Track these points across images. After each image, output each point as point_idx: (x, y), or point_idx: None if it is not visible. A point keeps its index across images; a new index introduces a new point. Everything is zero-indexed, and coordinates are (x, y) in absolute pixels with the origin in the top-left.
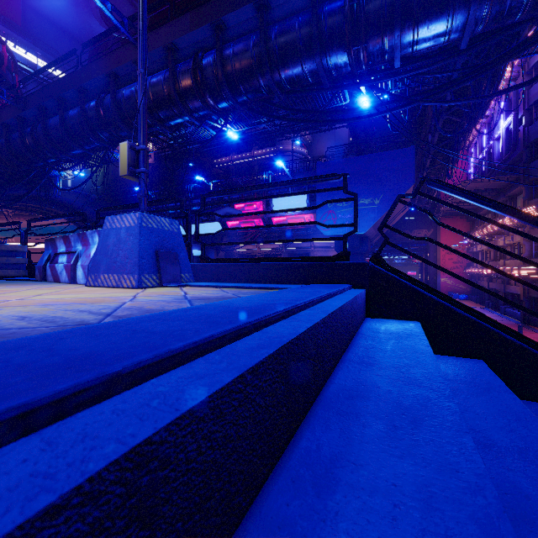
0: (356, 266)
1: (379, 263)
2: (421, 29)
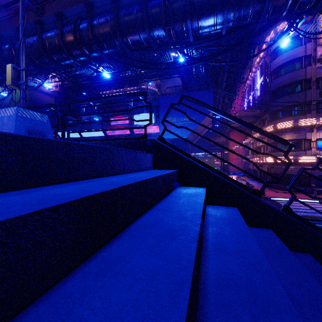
0: (148, 141)
1: (162, 141)
2: (201, 21)
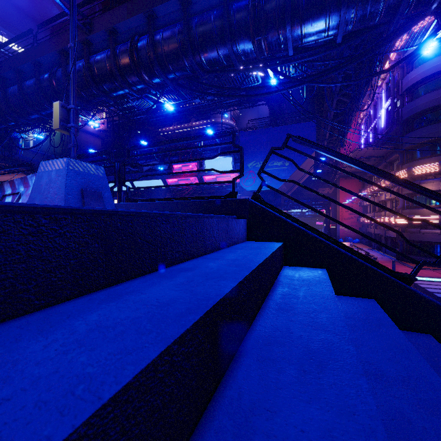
0: (239, 201)
1: (258, 200)
2: (307, 26)
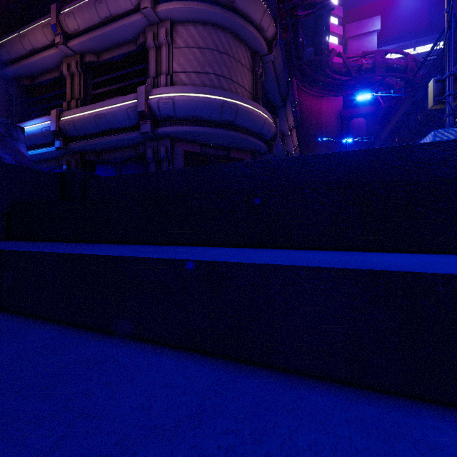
0: None
1: None
2: None
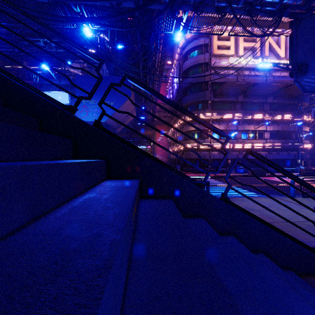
0: None
1: None
2: None
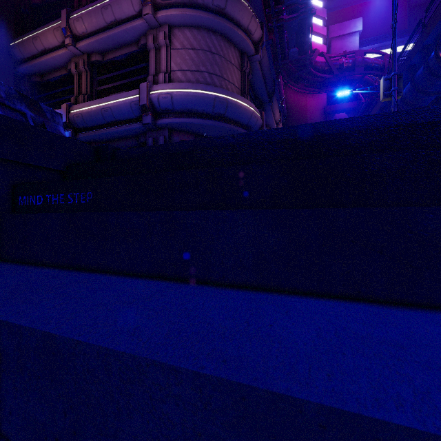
0: None
1: None
2: None
